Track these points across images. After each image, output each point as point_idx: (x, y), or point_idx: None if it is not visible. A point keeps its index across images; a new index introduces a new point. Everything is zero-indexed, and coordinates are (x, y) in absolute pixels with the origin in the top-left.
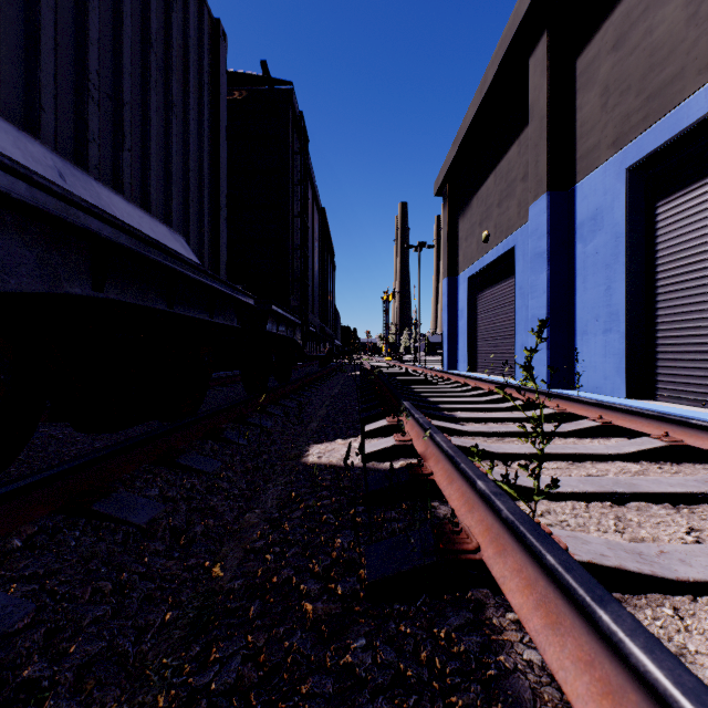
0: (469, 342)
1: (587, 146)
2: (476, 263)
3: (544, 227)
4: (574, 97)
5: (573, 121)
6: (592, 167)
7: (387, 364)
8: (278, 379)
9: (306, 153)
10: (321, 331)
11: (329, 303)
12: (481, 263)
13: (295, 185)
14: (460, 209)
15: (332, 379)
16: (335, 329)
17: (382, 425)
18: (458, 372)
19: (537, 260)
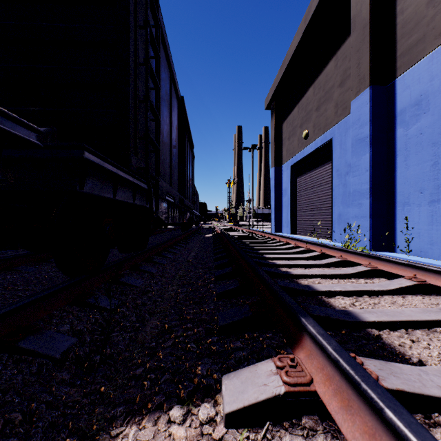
0: (291, 212)
1: (410, 43)
2: (297, 155)
3: (367, 116)
4: (394, 5)
5: (393, 25)
6: (415, 60)
7: (231, 228)
8: (123, 252)
9: (157, 6)
10: (180, 202)
11: (188, 182)
12: (302, 155)
13: (140, 26)
14: (284, 118)
15: (191, 242)
16: (194, 202)
17: (272, 394)
18: (283, 234)
19: (358, 144)
